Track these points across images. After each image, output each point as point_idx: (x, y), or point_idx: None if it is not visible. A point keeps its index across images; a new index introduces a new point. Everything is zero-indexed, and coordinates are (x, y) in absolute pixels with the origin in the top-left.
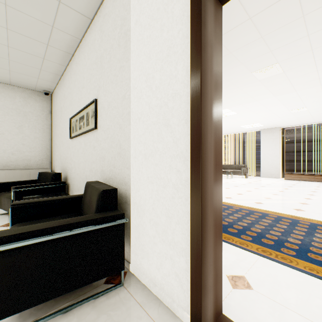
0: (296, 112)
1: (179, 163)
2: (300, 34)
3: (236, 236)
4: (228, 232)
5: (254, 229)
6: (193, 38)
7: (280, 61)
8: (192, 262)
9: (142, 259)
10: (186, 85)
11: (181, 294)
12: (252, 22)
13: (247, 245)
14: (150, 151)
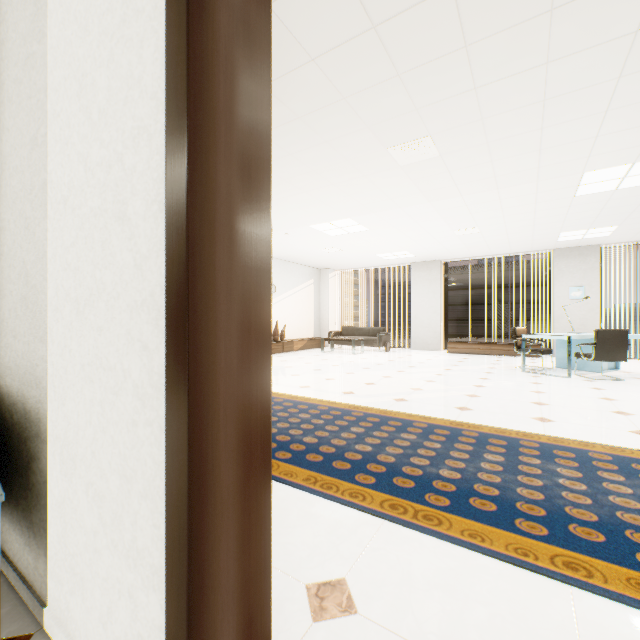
0: (464, 236)
1: (147, 326)
2: (463, 83)
3: (347, 479)
4: (332, 470)
5: (384, 457)
6: None
7: (434, 132)
8: (170, 612)
9: (72, 597)
10: (162, 105)
11: None
12: (378, 38)
13: (365, 498)
14: (88, 291)
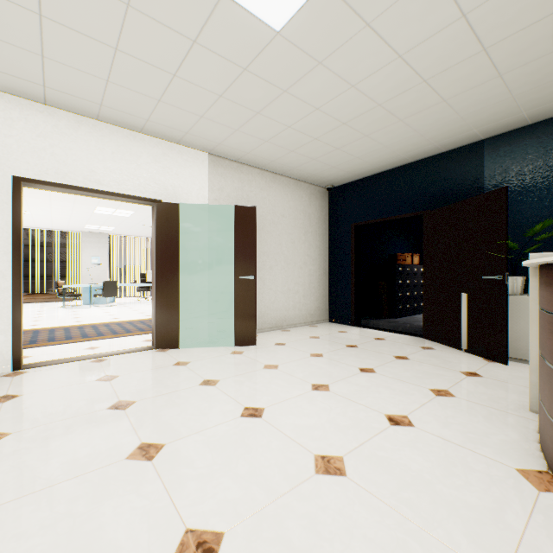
0: None
1: None
2: None
3: None
4: None
5: None
6: (16, 209)
7: None
8: (15, 332)
9: None
10: (6, 232)
11: (1, 359)
12: None
13: None
14: None
